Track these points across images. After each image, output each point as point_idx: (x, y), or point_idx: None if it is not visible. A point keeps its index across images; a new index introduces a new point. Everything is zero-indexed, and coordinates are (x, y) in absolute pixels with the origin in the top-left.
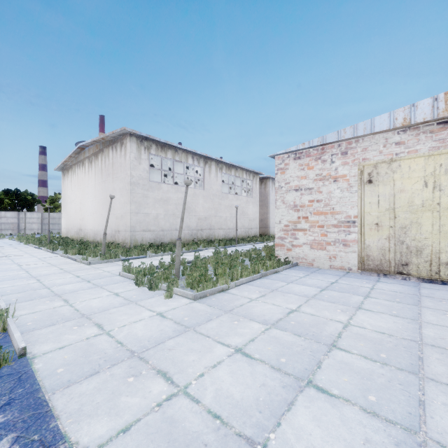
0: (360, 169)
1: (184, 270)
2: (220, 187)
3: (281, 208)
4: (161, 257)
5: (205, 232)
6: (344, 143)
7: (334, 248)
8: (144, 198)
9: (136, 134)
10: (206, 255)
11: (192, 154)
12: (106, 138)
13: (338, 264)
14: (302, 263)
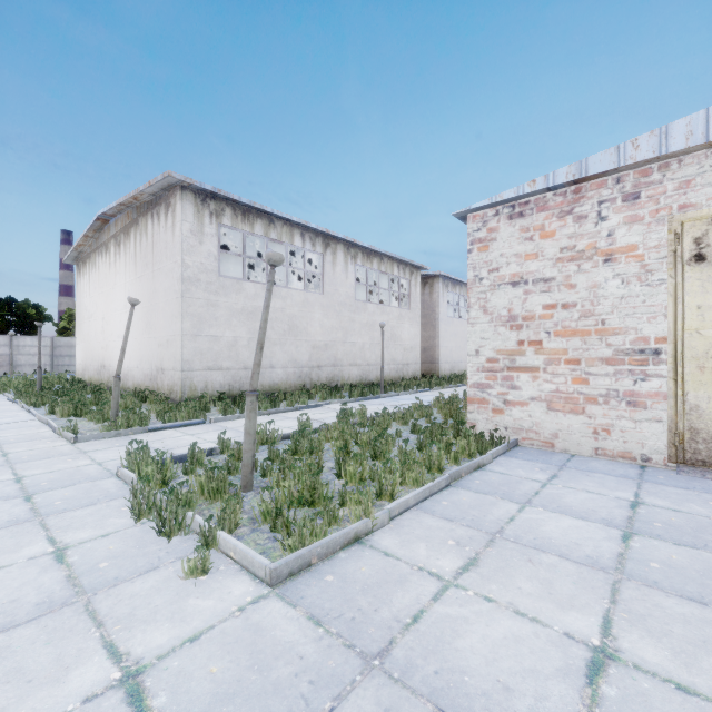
0: (672, 229)
1: (266, 465)
2: (352, 291)
3: (480, 322)
4: (234, 422)
5: (325, 370)
6: (632, 175)
7: (607, 411)
8: (210, 308)
9: (192, 185)
10: (325, 419)
11: (302, 229)
12: (141, 196)
13: (615, 447)
14: (529, 441)
